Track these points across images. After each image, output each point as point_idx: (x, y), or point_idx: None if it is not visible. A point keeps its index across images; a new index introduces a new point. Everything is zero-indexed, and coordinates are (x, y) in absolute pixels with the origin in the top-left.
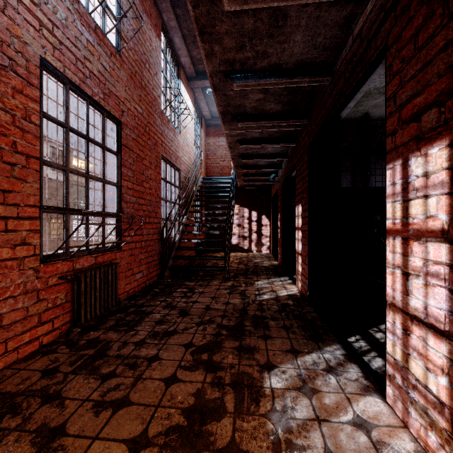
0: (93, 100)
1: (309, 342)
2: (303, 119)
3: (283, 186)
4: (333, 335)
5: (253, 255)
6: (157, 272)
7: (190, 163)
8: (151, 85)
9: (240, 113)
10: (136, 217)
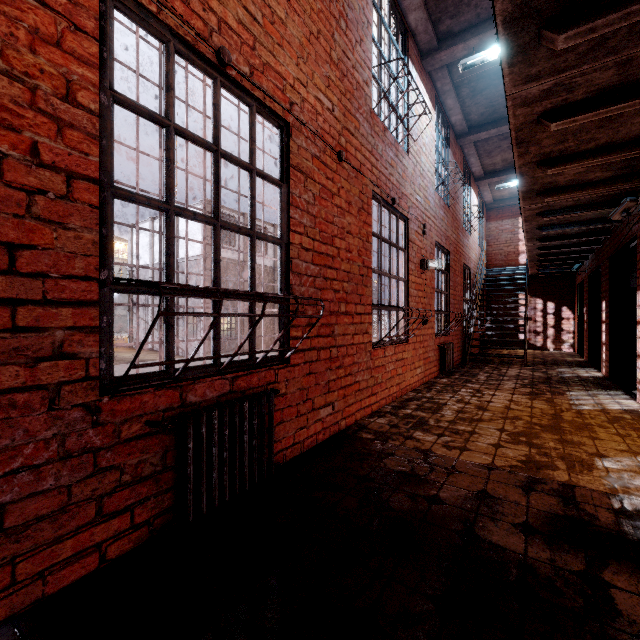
0: (442, 247)
1: (599, 389)
2: (603, 236)
3: (590, 278)
4: (620, 389)
5: (549, 353)
6: (460, 356)
7: (475, 259)
8: (458, 212)
9: (543, 237)
10: (453, 314)
